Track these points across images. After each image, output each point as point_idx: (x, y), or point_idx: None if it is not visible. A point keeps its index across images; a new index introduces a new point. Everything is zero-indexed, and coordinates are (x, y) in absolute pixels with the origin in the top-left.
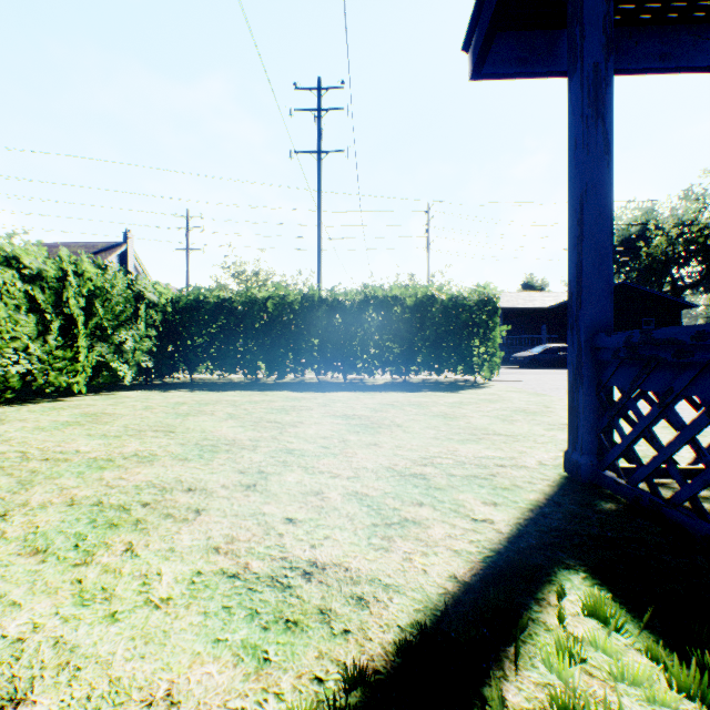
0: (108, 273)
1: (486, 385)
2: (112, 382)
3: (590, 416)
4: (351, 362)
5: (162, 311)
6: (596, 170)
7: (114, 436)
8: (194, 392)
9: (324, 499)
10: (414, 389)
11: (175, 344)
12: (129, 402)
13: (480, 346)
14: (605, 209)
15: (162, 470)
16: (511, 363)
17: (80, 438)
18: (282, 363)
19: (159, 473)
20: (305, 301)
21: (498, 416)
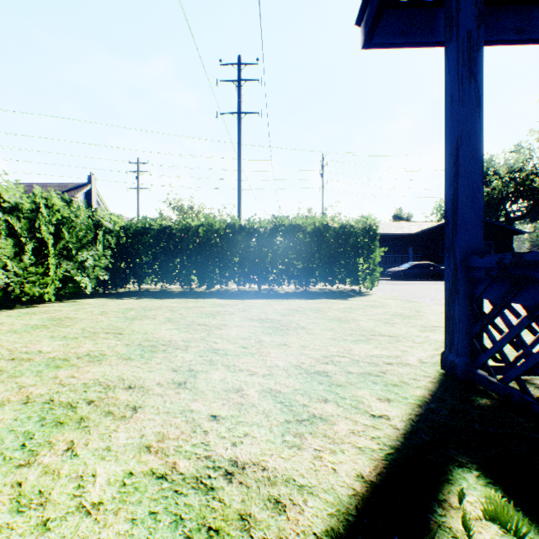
0: (73, 206)
1: (368, 293)
2: (76, 291)
3: (464, 324)
4: (264, 275)
5: (116, 236)
6: (469, 119)
7: (72, 338)
8: (141, 299)
9: (243, 396)
10: (313, 297)
11: (127, 262)
12: (88, 308)
13: (364, 263)
14: (476, 152)
15: (108, 369)
16: (386, 276)
17: (44, 340)
18: (210, 276)
19: (105, 371)
20: (228, 228)
21: (381, 319)
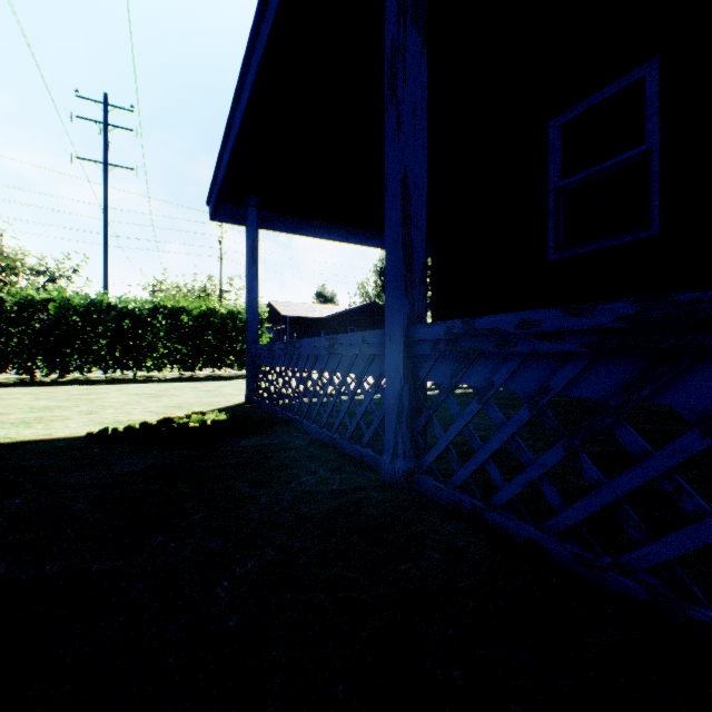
0: None
1: None
2: None
3: (251, 377)
4: (141, 360)
5: None
6: (254, 282)
7: None
8: None
9: (131, 413)
10: (197, 381)
11: None
12: None
13: None
14: (257, 297)
15: (25, 415)
16: None
17: None
18: (67, 362)
19: (24, 415)
20: (93, 305)
21: (241, 389)
